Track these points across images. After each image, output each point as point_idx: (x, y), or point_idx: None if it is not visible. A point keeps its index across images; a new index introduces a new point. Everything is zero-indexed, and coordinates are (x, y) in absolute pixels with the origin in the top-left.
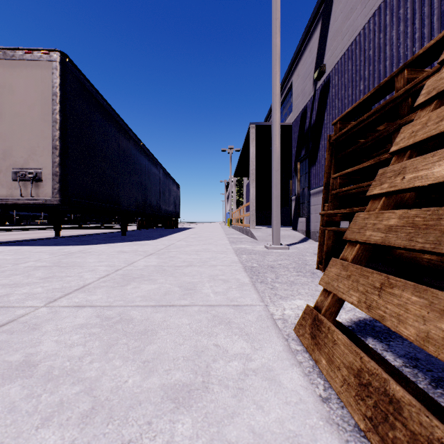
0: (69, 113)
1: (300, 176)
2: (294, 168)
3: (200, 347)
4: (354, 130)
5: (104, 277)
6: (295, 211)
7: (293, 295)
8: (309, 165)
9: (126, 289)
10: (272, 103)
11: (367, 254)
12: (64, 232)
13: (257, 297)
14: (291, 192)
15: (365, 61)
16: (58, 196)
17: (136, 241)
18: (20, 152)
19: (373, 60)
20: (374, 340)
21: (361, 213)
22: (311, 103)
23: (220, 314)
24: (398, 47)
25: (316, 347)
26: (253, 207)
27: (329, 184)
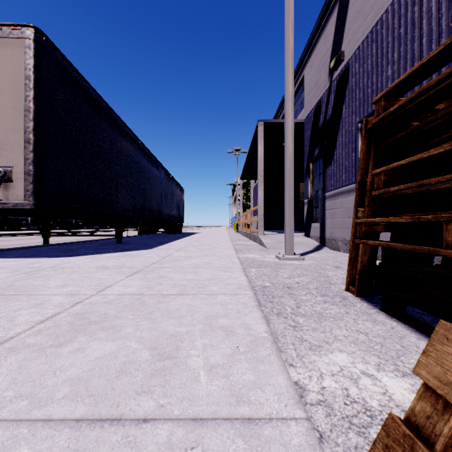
0: (45, 101)
1: (313, 177)
2: (306, 169)
3: None
4: (409, 105)
5: (44, 322)
6: (308, 216)
7: (327, 341)
8: (324, 165)
9: (59, 356)
10: (285, 92)
11: None
12: (63, 237)
13: (287, 387)
14: (301, 195)
15: (394, 41)
16: (31, 199)
17: (129, 250)
18: None
19: (405, 38)
20: None
21: None
22: (327, 96)
23: None
24: (439, 19)
25: None
26: (262, 211)
27: (365, 183)
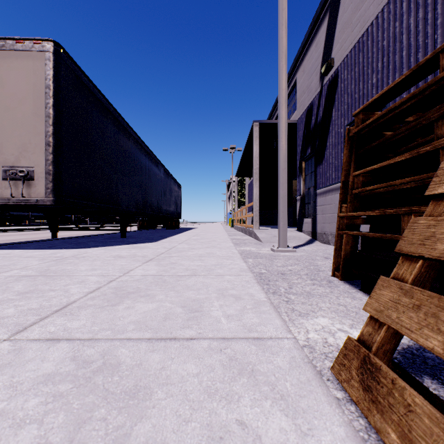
0: (63, 107)
1: (305, 175)
2: (299, 167)
3: (217, 427)
4: (381, 120)
5: (93, 292)
6: (300, 212)
7: (313, 310)
8: (316, 164)
9: (117, 310)
10: (279, 98)
11: (432, 273)
12: (64, 232)
13: (281, 325)
14: (295, 192)
15: (378, 52)
16: (51, 196)
17: (135, 243)
18: (10, 149)
19: (387, 50)
20: (433, 381)
21: (420, 218)
22: (318, 100)
23: (239, 355)
24: (417, 35)
25: (374, 407)
26: (257, 207)
27: (348, 182)
